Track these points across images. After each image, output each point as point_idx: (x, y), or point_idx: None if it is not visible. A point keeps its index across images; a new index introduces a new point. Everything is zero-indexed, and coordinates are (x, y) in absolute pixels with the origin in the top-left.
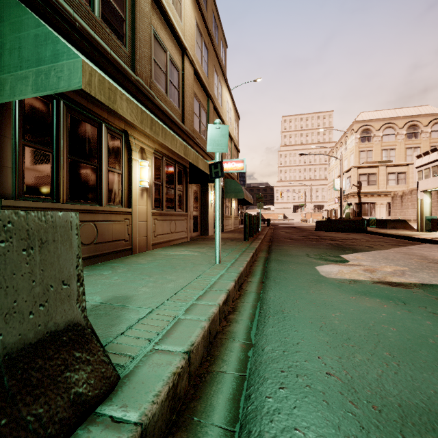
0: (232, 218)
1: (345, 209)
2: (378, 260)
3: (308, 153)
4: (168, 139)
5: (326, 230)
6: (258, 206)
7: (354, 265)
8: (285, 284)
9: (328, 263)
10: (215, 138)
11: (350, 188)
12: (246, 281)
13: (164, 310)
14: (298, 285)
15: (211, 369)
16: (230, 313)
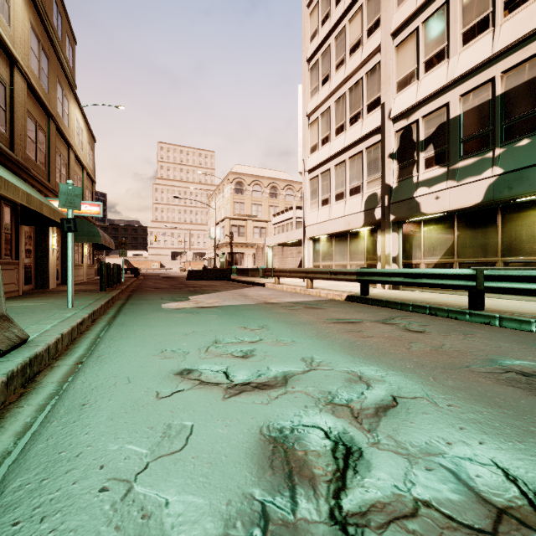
0: (84, 267)
1: (220, 258)
2: (211, 297)
3: (183, 197)
4: (11, 191)
5: (196, 279)
6: (121, 253)
7: (192, 301)
8: (131, 314)
9: (174, 301)
10: (68, 197)
11: (224, 238)
12: (99, 318)
13: (33, 328)
14: (141, 313)
15: (74, 346)
16: (85, 331)
